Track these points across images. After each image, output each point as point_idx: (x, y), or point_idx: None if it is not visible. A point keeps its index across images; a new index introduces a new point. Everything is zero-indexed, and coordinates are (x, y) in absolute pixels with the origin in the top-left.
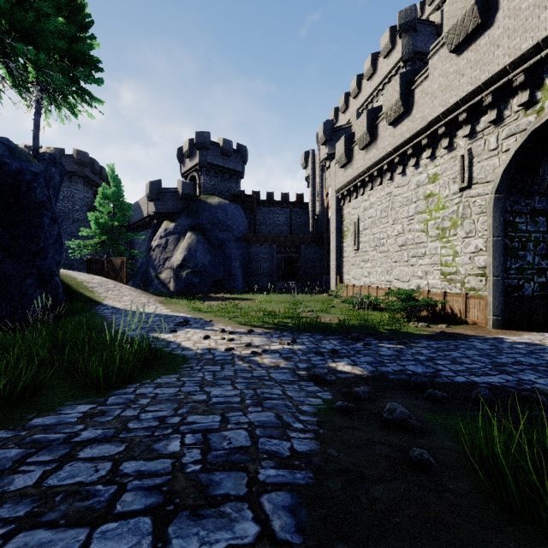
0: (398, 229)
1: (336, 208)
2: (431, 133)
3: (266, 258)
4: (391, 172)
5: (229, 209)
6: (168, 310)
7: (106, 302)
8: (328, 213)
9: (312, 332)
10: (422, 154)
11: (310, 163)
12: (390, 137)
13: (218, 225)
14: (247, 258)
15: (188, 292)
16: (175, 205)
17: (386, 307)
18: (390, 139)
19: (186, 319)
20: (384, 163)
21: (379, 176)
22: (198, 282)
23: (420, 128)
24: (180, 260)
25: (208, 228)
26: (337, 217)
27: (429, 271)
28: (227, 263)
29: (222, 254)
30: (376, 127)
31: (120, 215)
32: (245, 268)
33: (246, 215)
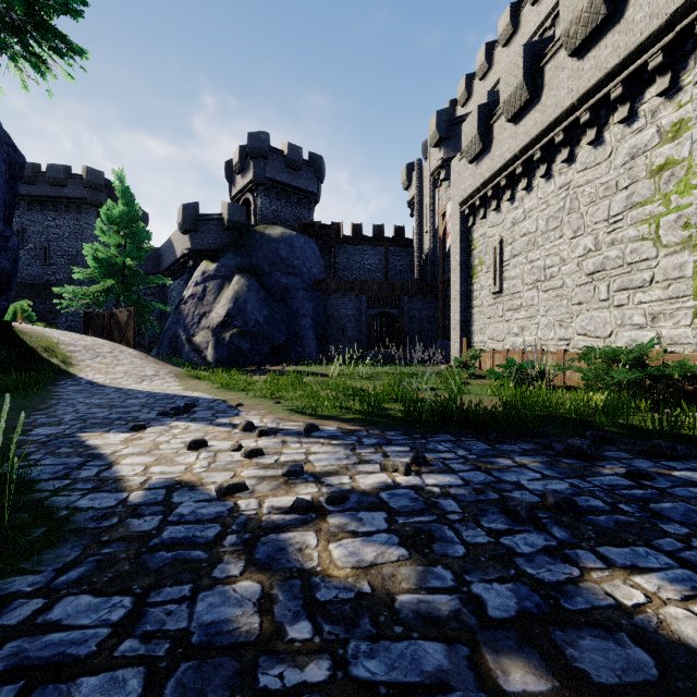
0: (585, 245)
1: (461, 230)
2: (674, 37)
3: (351, 314)
4: (570, 146)
5: (297, 243)
6: (179, 387)
7: (83, 374)
8: (444, 245)
9: (453, 433)
10: (644, 93)
11: (415, 180)
12: (572, 79)
13: (281, 266)
14: (323, 314)
15: (233, 363)
16: (218, 238)
17: (561, 384)
18: (572, 82)
19: (188, 402)
20: (556, 130)
21: (545, 160)
22: (248, 348)
23: (648, 33)
24: (222, 316)
25: (265, 270)
26: (463, 244)
27: (662, 313)
28: (293, 321)
29: (285, 308)
30: (540, 72)
31: (132, 248)
32: (320, 329)
33: (322, 256)
